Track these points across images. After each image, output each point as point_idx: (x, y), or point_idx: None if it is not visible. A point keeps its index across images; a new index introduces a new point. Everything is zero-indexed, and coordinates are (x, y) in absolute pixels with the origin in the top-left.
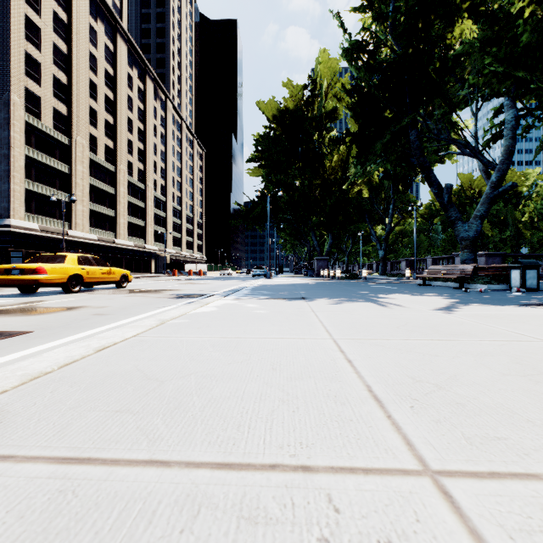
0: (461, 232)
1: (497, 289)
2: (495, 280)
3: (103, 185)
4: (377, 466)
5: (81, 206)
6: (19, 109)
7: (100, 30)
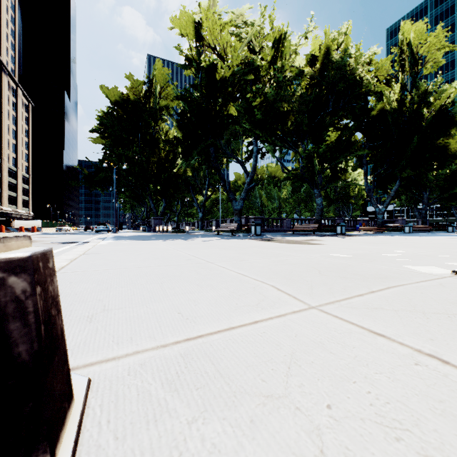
0: (235, 206)
1: (246, 235)
2: (248, 231)
3: None
4: (172, 251)
5: None
6: None
7: None
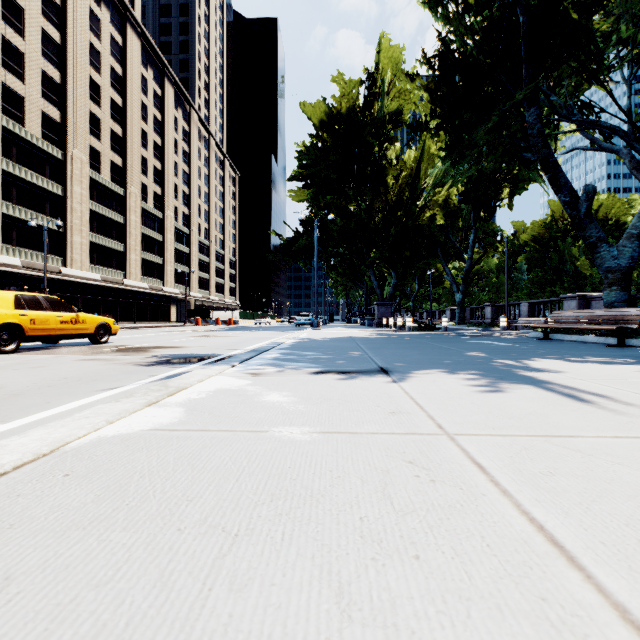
0: (607, 260)
1: None
2: None
3: (109, 212)
4: None
5: (78, 237)
6: None
7: (105, 18)
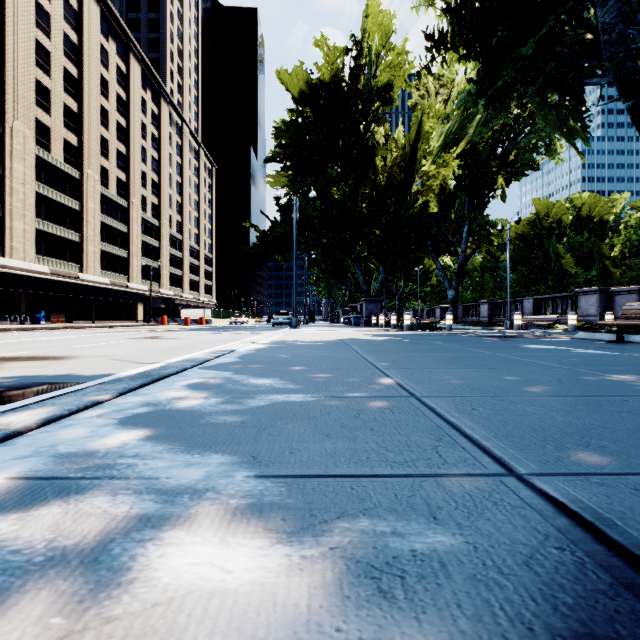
0: None
1: None
2: None
3: (61, 196)
4: None
5: (20, 223)
6: None
7: None
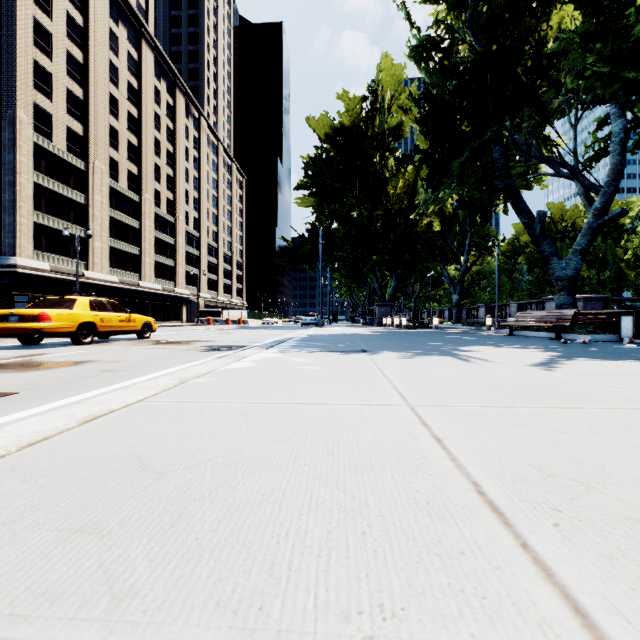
0: (557, 271)
1: (604, 340)
2: (600, 329)
3: (126, 218)
4: None
5: (99, 243)
6: (27, 127)
7: (122, 36)
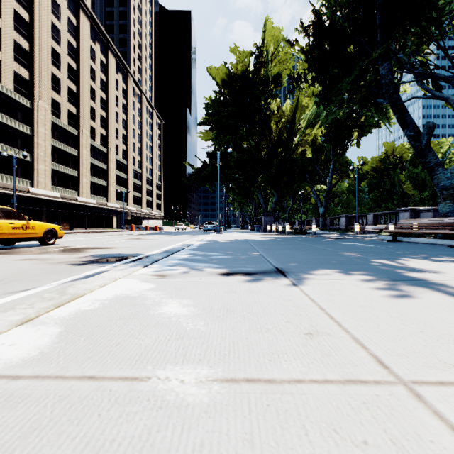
0: (443, 180)
1: None
2: None
3: (66, 147)
4: None
5: (43, 166)
6: None
7: (63, 4)
